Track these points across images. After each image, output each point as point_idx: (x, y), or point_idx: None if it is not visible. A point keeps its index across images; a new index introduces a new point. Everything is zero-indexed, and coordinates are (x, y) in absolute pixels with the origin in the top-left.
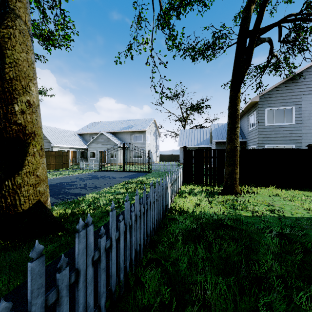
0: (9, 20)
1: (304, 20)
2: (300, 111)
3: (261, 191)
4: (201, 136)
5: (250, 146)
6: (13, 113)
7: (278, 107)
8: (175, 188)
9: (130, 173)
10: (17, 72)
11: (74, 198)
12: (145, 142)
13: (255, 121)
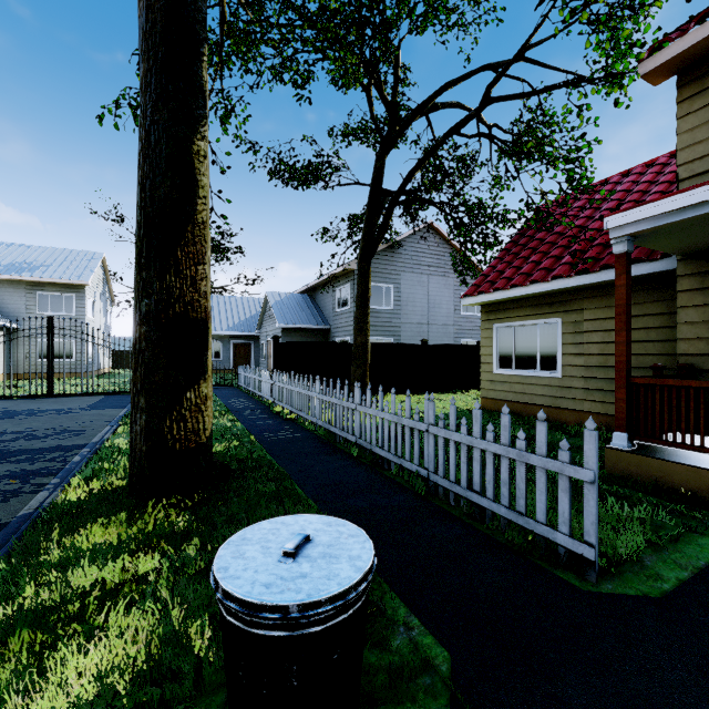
0: (206, 129)
1: (437, 208)
2: (399, 293)
3: (388, 399)
4: (235, 312)
5: (338, 338)
6: (203, 278)
7: (377, 282)
8: (302, 404)
9: (86, 399)
10: (207, 212)
11: (75, 454)
12: (84, 316)
13: (348, 298)
